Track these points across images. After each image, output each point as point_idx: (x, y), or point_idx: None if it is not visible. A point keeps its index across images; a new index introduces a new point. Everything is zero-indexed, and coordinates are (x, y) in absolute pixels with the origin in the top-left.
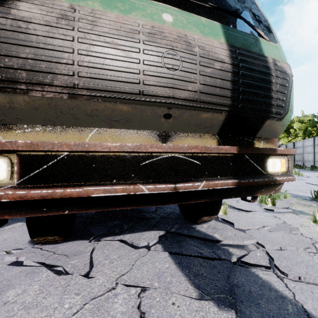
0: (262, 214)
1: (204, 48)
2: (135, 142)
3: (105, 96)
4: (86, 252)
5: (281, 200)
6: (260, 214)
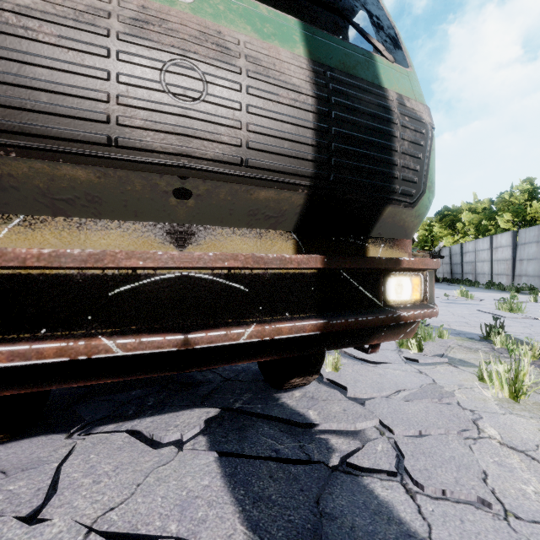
0: (399, 368)
1: (258, 61)
2: (115, 245)
3: (24, 145)
4: (52, 460)
5: (433, 341)
6: (396, 369)
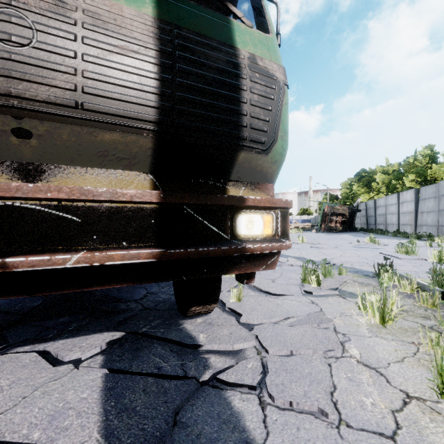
0: (296, 299)
1: (97, 15)
2: None
3: None
4: None
5: (332, 278)
6: (293, 300)
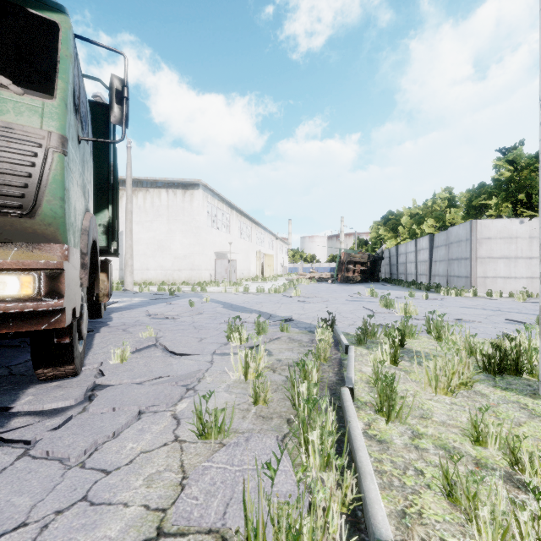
0: (198, 358)
1: None
2: None
3: None
4: None
5: (266, 335)
6: (194, 359)
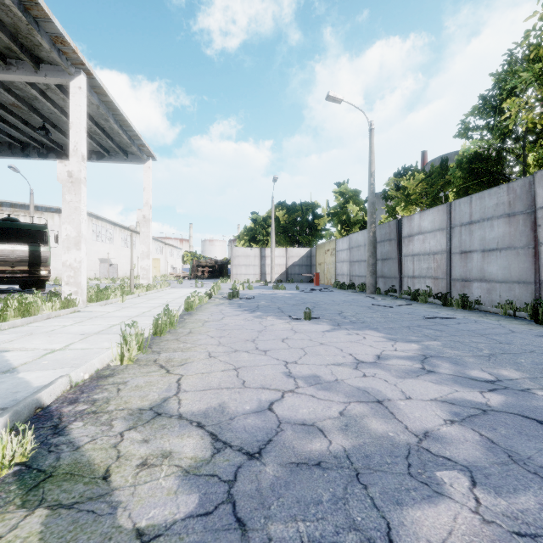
0: None
1: (22, 253)
2: (6, 268)
3: None
4: None
5: None
6: None
